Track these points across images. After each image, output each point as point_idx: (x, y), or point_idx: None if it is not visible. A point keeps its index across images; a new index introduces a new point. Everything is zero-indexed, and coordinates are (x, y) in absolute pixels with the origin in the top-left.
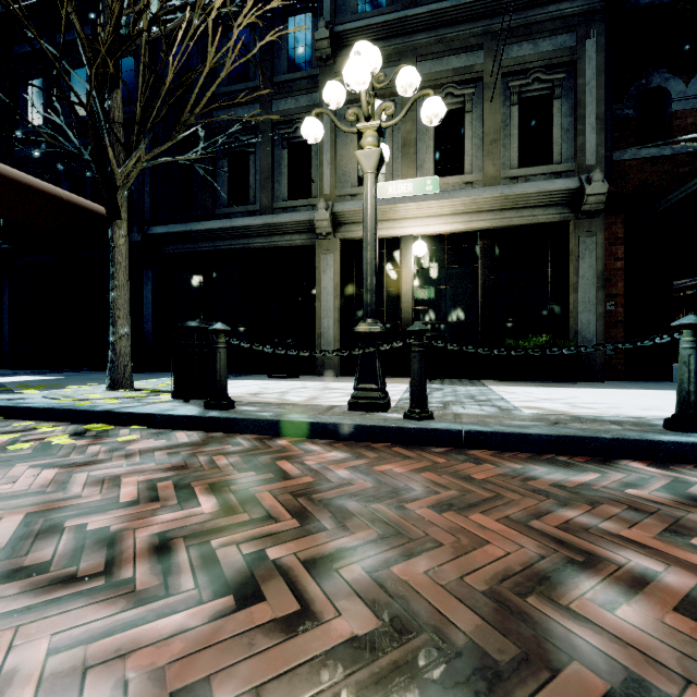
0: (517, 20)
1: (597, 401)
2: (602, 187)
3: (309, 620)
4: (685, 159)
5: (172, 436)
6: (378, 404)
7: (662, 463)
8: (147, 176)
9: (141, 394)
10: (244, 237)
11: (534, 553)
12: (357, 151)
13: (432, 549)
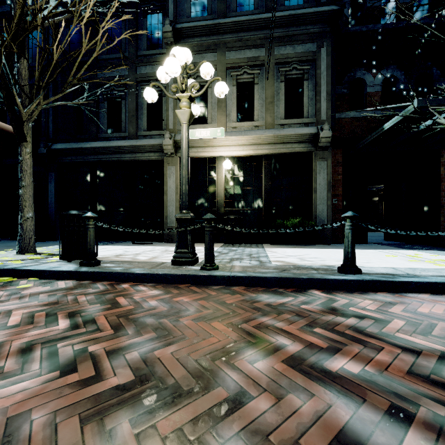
0: (284, 32)
1: (317, 256)
2: (329, 133)
3: (98, 379)
4: (373, 119)
5: (55, 284)
6: (188, 261)
7: (330, 290)
8: (51, 110)
9: (39, 257)
10: (118, 153)
11: (233, 340)
12: (177, 110)
13: (182, 341)
